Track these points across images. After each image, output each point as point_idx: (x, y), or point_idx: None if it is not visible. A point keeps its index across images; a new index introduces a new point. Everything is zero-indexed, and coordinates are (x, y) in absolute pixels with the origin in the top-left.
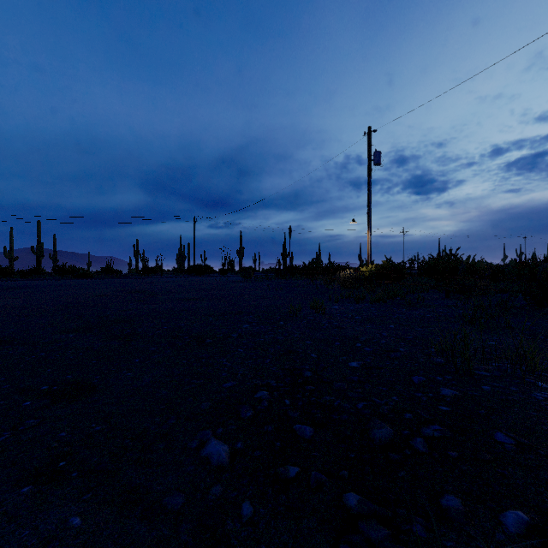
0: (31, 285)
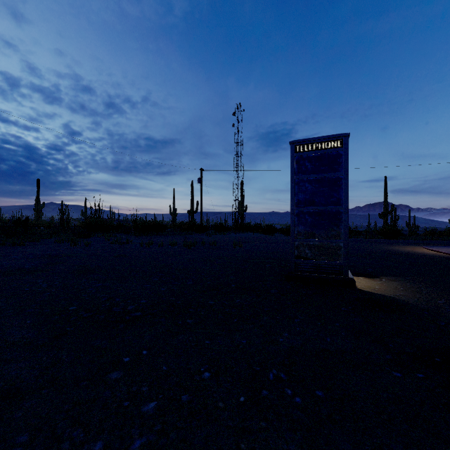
0: None
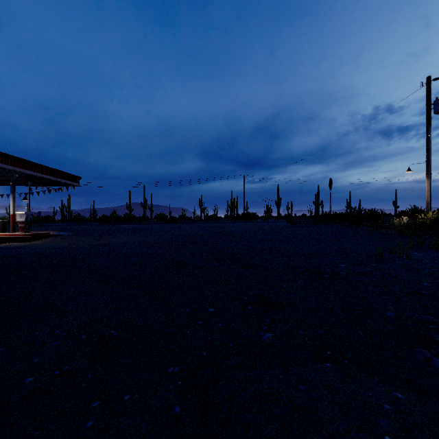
0: (150, 227)
